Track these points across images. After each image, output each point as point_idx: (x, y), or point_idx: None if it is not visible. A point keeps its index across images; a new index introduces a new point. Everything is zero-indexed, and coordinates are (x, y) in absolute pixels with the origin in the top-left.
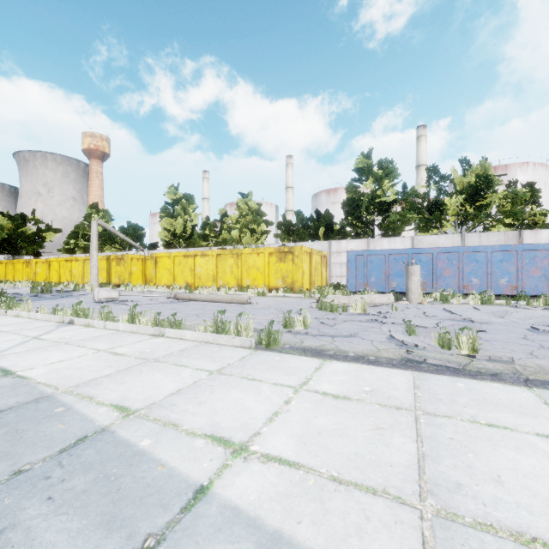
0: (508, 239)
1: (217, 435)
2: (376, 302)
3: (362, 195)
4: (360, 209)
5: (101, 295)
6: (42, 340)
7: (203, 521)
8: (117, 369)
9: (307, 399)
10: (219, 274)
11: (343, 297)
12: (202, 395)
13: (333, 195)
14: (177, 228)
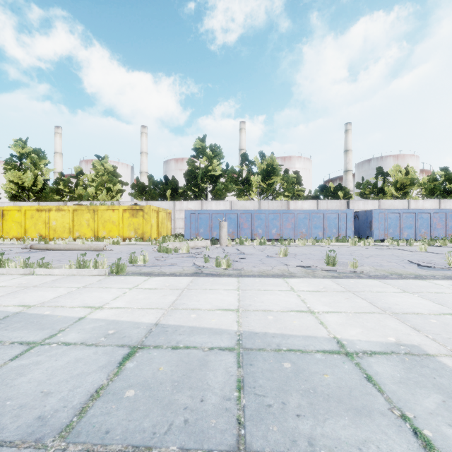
0: (282, 205)
1: (86, 306)
2: (198, 246)
3: (199, 168)
4: (197, 179)
5: None
6: None
7: (84, 322)
8: (5, 293)
9: (135, 291)
10: (75, 226)
11: (176, 243)
12: (74, 296)
13: (180, 163)
14: (25, 181)
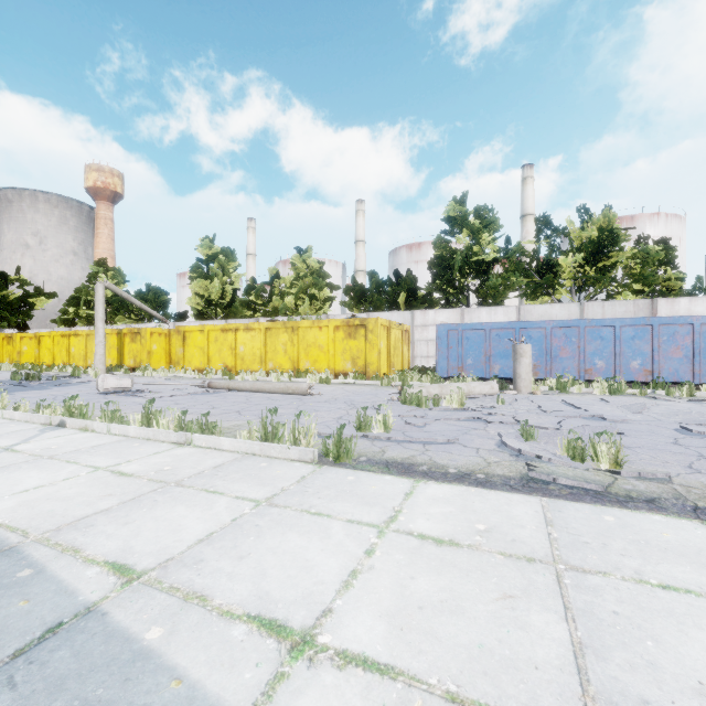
0: (638, 310)
1: (266, 615)
2: (475, 392)
3: (454, 252)
4: (452, 270)
5: (108, 384)
6: (16, 453)
7: None
8: (120, 499)
9: (398, 546)
10: (268, 354)
11: (433, 386)
12: (243, 542)
13: (416, 251)
14: (212, 293)
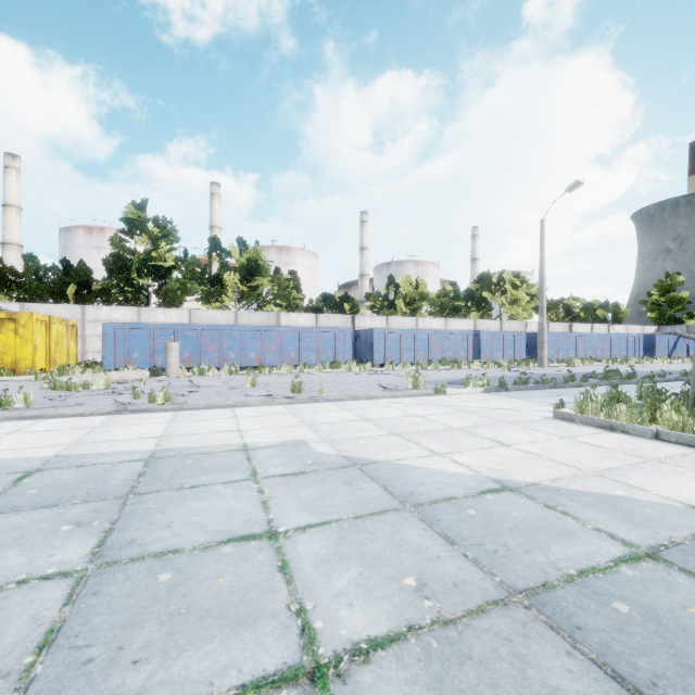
0: (270, 319)
1: None
2: (128, 378)
3: (133, 252)
4: (130, 270)
5: None
6: None
7: None
8: None
9: (19, 435)
10: None
11: (87, 375)
12: None
13: (97, 236)
14: None
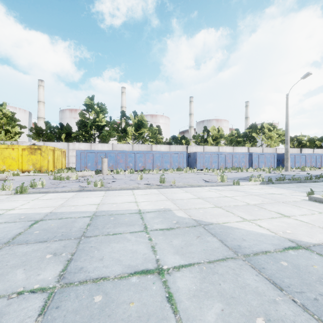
0: (148, 148)
1: (2, 209)
2: (86, 175)
3: (88, 119)
4: (87, 127)
5: None
6: None
7: (3, 215)
8: None
9: (36, 201)
10: None
11: (68, 173)
12: None
13: (74, 113)
14: None
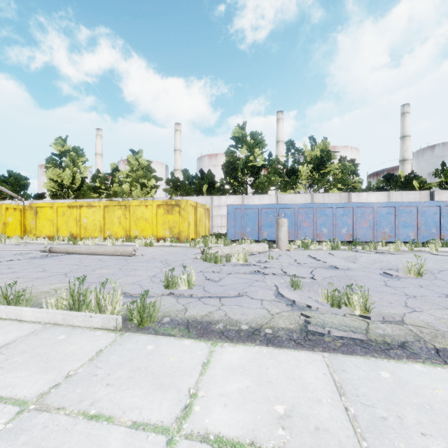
0: (341, 199)
1: None
2: (254, 251)
3: (238, 159)
4: (237, 171)
5: None
6: None
7: None
8: None
9: None
10: (106, 224)
11: (226, 247)
12: None
13: (214, 159)
14: (64, 179)
